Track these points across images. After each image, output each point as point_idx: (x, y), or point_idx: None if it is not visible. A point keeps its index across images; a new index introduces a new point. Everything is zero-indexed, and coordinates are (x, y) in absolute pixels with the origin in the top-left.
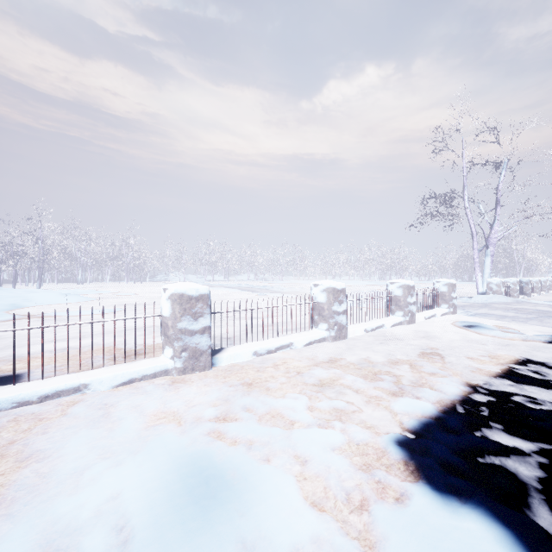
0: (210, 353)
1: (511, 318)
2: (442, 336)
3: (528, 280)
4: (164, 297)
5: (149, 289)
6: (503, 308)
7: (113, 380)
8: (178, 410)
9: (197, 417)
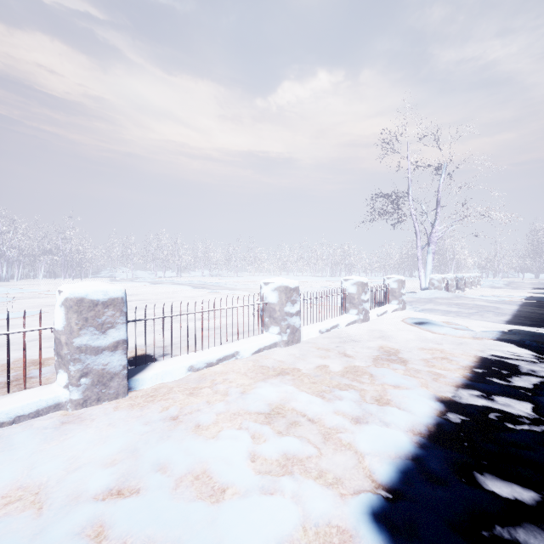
0: (125, 375)
1: (455, 313)
2: (397, 336)
3: (462, 276)
4: (58, 302)
5: None
6: (446, 303)
7: None
8: (48, 480)
9: (76, 492)
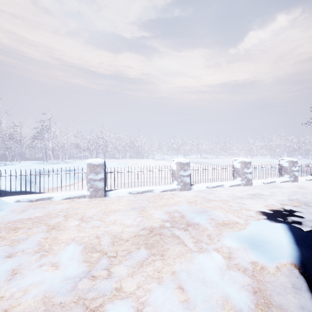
0: (190, 184)
1: None
2: (311, 188)
3: None
4: (173, 163)
5: (148, 162)
6: None
7: (159, 189)
8: (183, 198)
9: (190, 200)
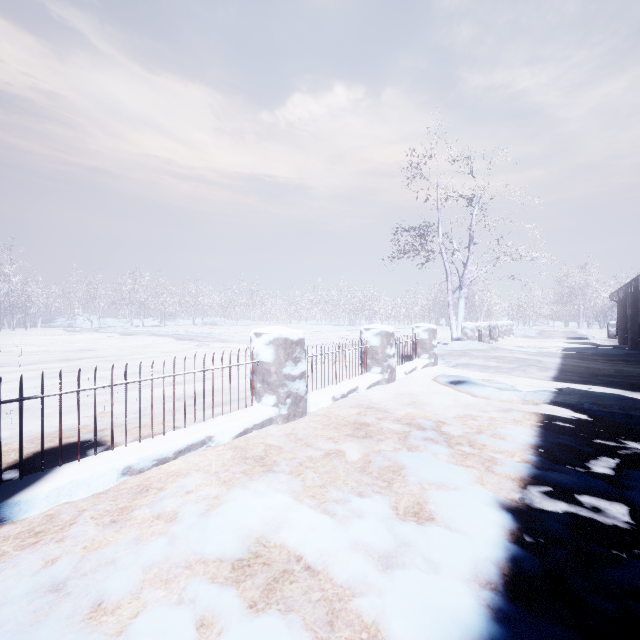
0: None
1: (494, 369)
2: (432, 401)
3: (495, 324)
4: None
5: (30, 339)
6: (483, 356)
7: None
8: None
9: None
